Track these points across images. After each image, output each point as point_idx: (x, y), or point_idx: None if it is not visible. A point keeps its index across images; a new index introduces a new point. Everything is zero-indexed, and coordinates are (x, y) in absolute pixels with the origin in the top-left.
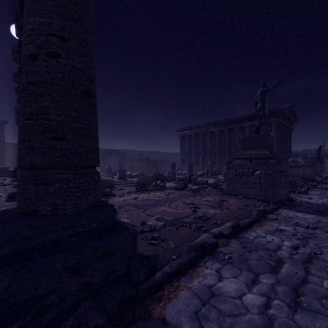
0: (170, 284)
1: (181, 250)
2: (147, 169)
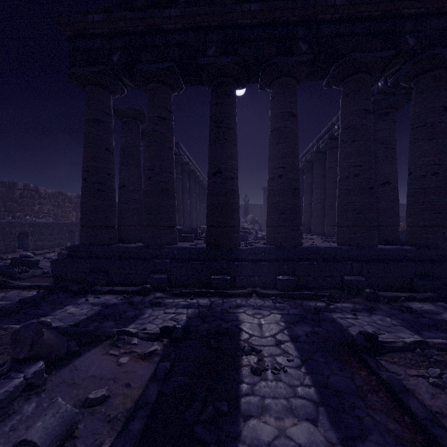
0: None
1: None
2: None
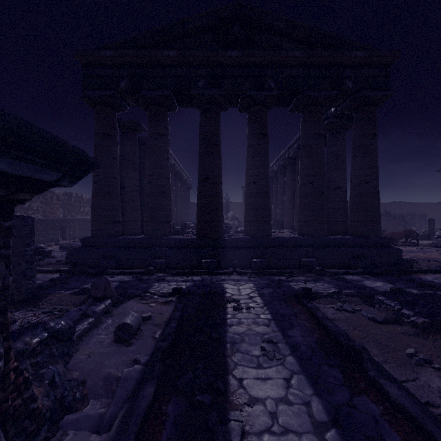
0: (421, 273)
1: (430, 267)
2: (387, 227)
